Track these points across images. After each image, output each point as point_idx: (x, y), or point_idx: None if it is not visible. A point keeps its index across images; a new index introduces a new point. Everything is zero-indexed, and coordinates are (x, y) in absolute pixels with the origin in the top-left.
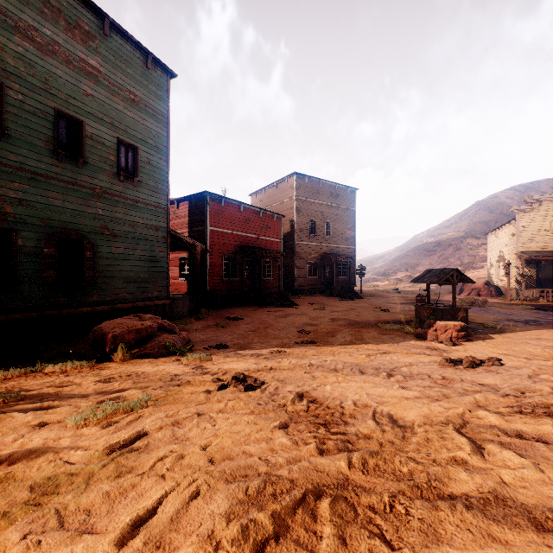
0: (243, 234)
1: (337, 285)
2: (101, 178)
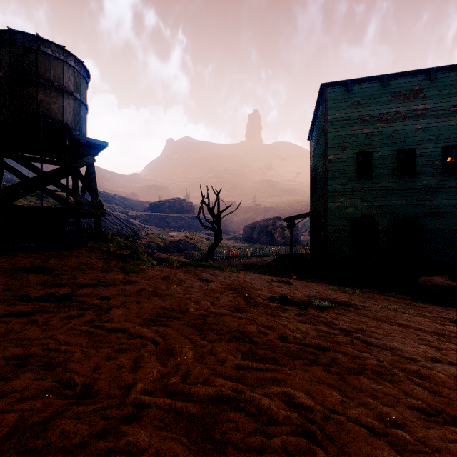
0: None
1: None
2: (427, 179)
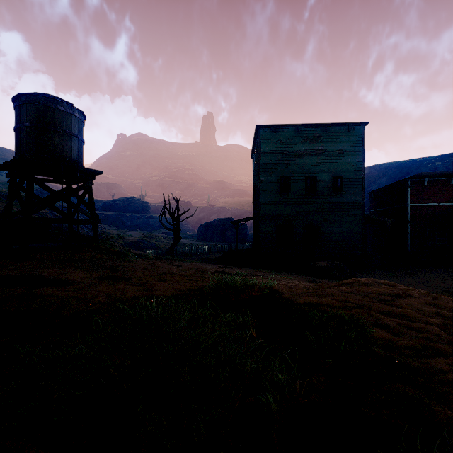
0: None
1: None
2: (323, 197)
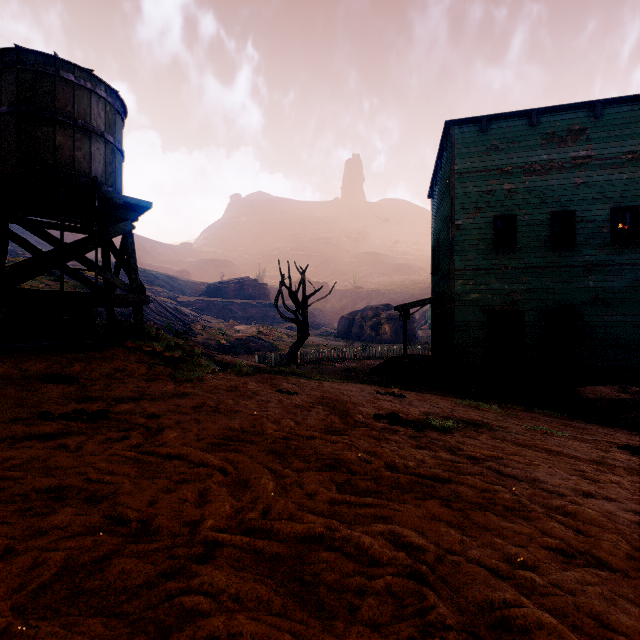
0: None
1: None
2: (591, 253)
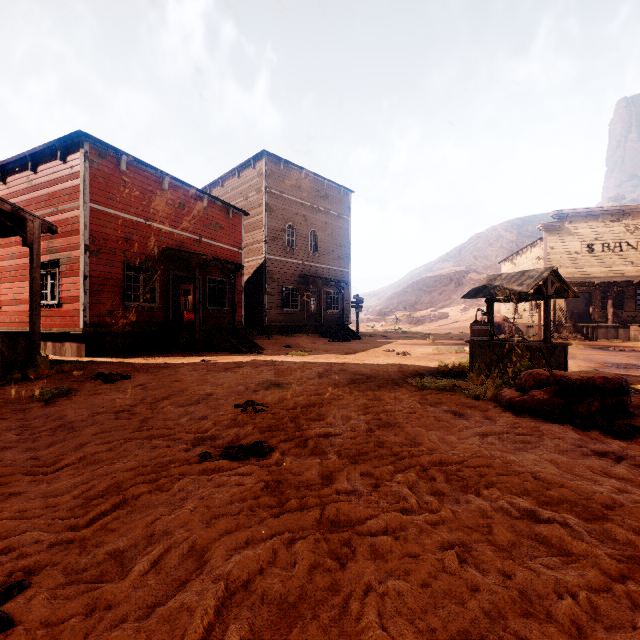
0: (169, 229)
1: (326, 322)
2: None
